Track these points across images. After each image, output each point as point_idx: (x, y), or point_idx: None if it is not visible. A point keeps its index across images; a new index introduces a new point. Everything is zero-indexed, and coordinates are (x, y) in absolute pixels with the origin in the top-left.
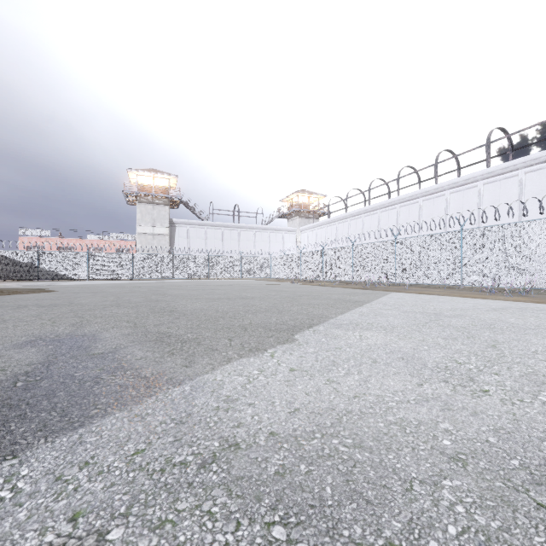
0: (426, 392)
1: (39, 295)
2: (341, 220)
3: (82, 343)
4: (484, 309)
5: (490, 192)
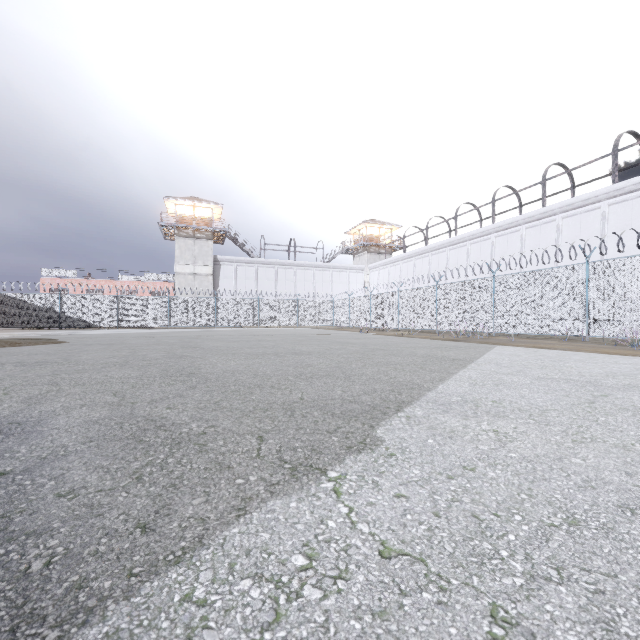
0: None
1: (39, 348)
2: (420, 255)
3: None
4: None
5: (619, 215)
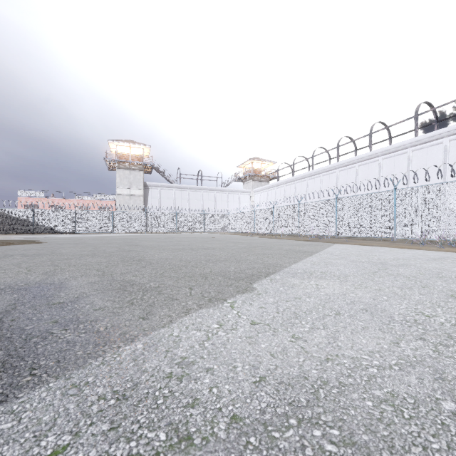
0: (406, 354)
1: (28, 246)
2: (289, 183)
3: (47, 291)
4: (424, 258)
5: (418, 157)
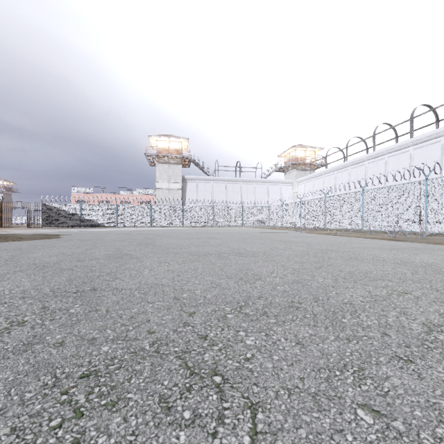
0: None
1: (26, 243)
2: (340, 169)
3: None
4: None
5: None
